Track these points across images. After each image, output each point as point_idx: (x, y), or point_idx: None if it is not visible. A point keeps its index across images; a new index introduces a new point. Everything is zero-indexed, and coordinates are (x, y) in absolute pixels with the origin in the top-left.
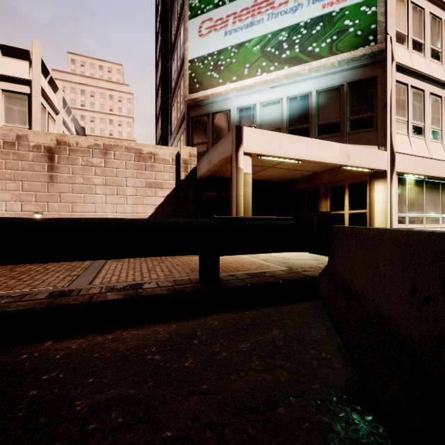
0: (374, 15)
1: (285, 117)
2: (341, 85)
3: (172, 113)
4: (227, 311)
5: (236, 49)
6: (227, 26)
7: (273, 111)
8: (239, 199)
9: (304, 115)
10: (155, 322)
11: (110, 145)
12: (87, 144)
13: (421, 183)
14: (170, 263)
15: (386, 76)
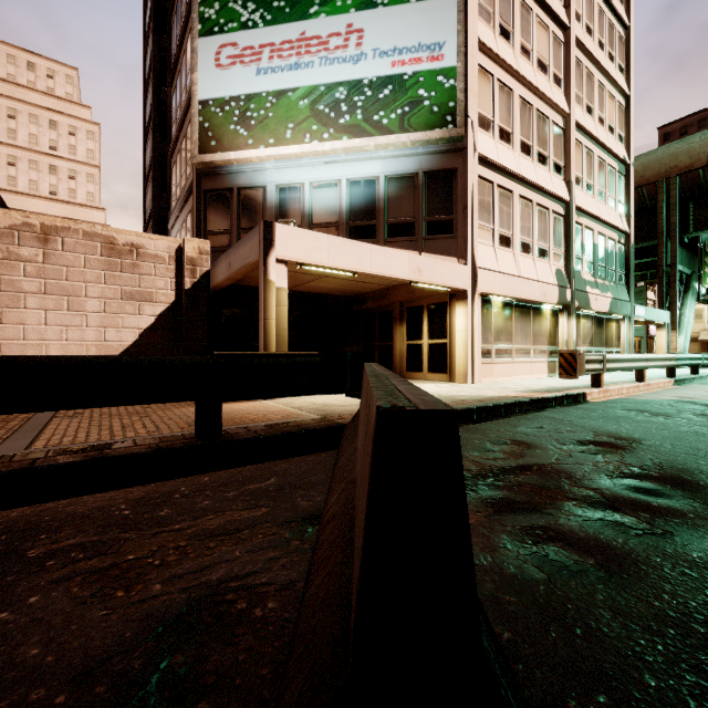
0: (453, 90)
1: (344, 207)
2: (415, 174)
3: (172, 175)
4: (229, 468)
5: (275, 98)
6: (261, 60)
7: (328, 197)
8: (269, 324)
9: (370, 207)
10: (129, 487)
11: (54, 227)
12: (9, 222)
13: (510, 307)
14: (159, 417)
15: (467, 169)
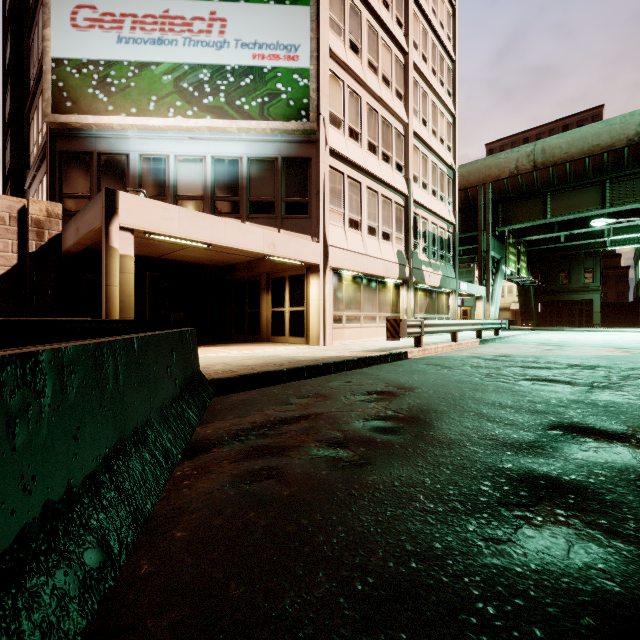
0: (306, 89)
1: (209, 182)
2: (275, 158)
3: (30, 132)
4: None
5: (137, 69)
6: (122, 29)
7: (193, 171)
8: (112, 290)
9: (234, 184)
10: None
11: None
12: None
13: (359, 280)
14: None
15: (319, 160)
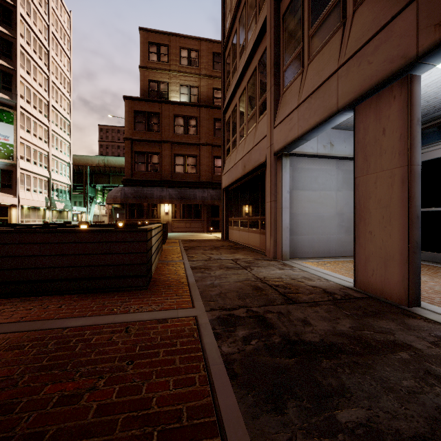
0: (12, 150)
1: None
2: None
3: None
4: None
5: None
6: None
7: None
8: None
9: None
10: None
11: None
12: None
13: (30, 208)
14: None
15: (17, 172)
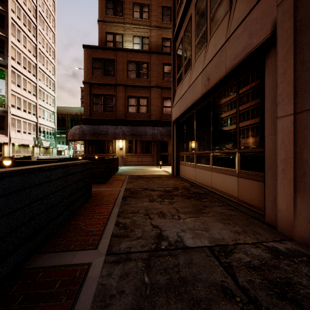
0: (4, 100)
1: None
2: None
3: None
4: None
5: None
6: None
7: None
8: None
9: None
10: None
11: None
12: None
13: (20, 145)
14: None
15: (8, 117)
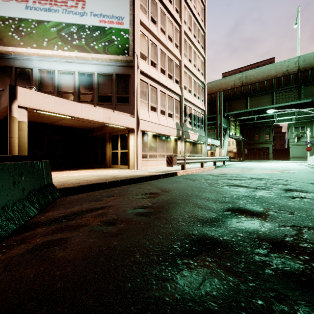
0: (127, 39)
1: (77, 85)
2: (112, 74)
3: None
4: None
5: (36, 24)
6: (28, 2)
7: (68, 79)
8: (13, 140)
9: (90, 86)
10: None
11: None
12: None
13: (156, 137)
14: None
15: (134, 75)
